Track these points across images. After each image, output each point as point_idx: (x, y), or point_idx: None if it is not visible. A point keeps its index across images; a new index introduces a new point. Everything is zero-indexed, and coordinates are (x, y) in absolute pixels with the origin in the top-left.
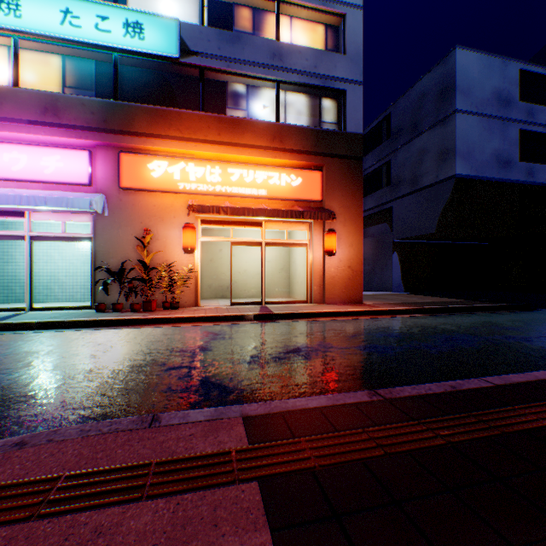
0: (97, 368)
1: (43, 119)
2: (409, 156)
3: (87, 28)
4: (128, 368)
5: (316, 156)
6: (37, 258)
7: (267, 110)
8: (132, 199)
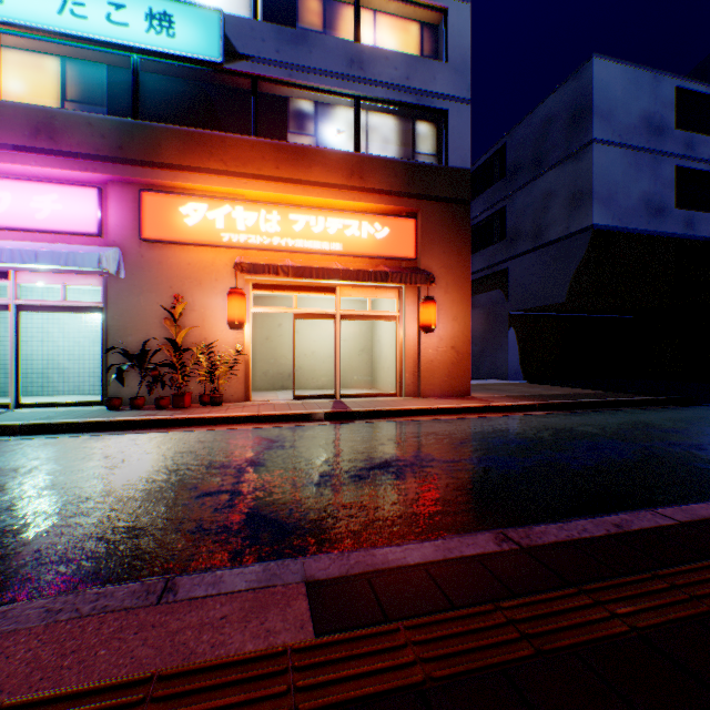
0: (97, 495)
1: (33, 143)
2: (531, 201)
3: (95, 20)
4: (142, 494)
5: (408, 199)
6: (30, 335)
7: (342, 136)
8: (158, 254)
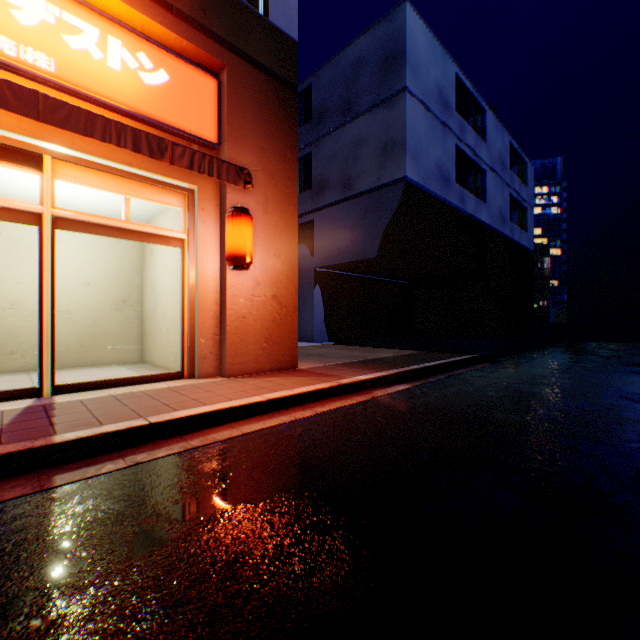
0: None
1: None
2: (340, 148)
3: None
4: None
5: (205, 36)
6: None
7: None
8: None
